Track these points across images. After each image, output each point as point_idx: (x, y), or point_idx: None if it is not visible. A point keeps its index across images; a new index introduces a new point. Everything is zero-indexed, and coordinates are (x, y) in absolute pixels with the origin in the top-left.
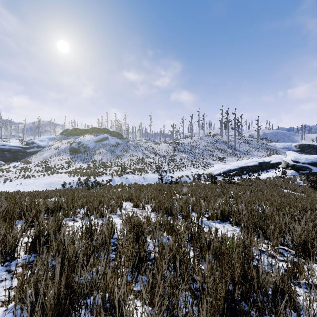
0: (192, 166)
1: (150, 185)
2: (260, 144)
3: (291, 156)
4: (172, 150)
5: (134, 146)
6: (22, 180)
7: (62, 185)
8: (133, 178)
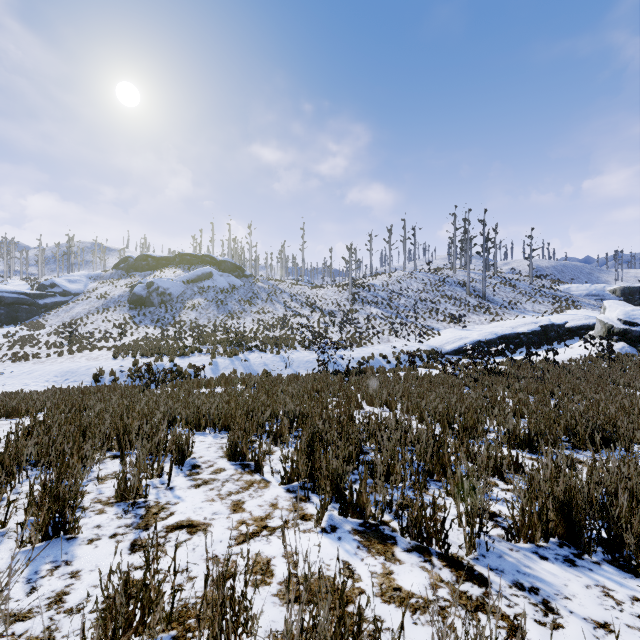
0: (393, 333)
1: (296, 378)
2: (537, 287)
3: (617, 310)
4: (348, 301)
5: (268, 292)
6: (6, 365)
7: (93, 378)
8: (262, 361)
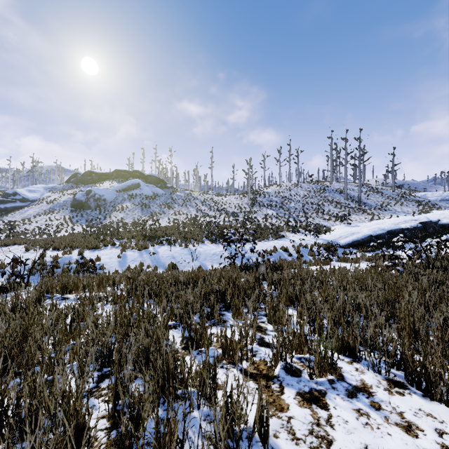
0: (288, 230)
1: (195, 278)
2: (399, 194)
3: None
4: (248, 204)
5: (183, 199)
6: None
7: None
8: (170, 253)
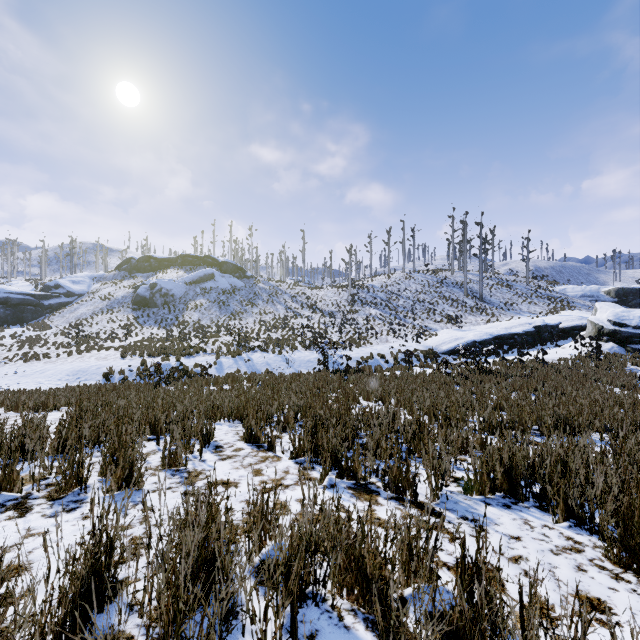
0: (391, 334)
1: (298, 376)
2: (534, 288)
3: (607, 312)
4: (347, 302)
5: (269, 293)
6: (18, 365)
7: (104, 377)
8: (264, 360)
